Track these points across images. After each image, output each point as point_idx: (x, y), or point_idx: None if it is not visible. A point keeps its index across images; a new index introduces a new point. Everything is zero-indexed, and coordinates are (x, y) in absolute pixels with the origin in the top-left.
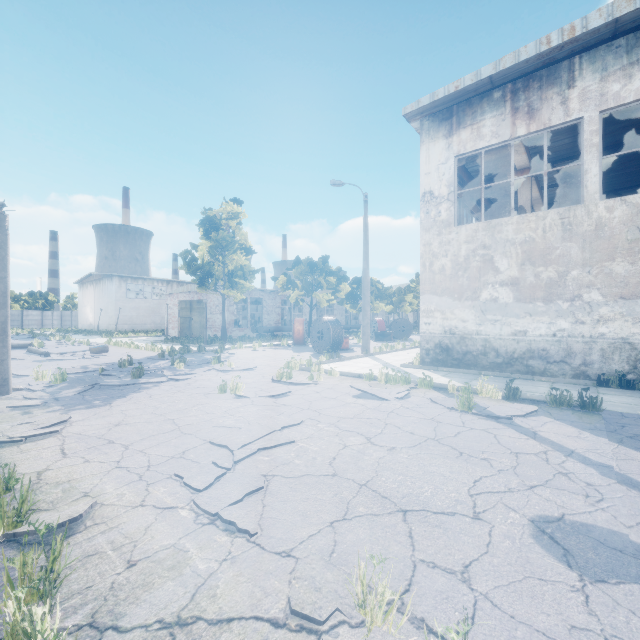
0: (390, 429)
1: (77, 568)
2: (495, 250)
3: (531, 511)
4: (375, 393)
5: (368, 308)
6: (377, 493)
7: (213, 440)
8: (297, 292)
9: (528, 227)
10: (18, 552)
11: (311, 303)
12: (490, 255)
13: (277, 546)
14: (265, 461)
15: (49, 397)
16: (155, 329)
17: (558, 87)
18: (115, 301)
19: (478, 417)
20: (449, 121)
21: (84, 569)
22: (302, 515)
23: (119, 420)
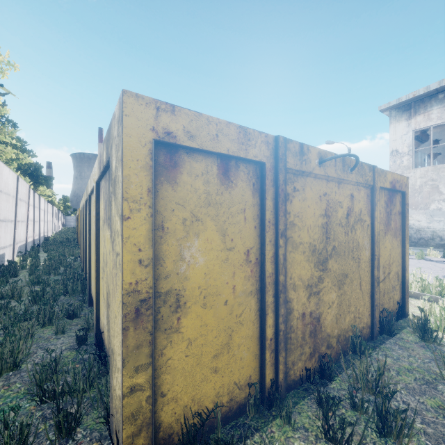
0: None
1: None
2: (439, 182)
3: (443, 275)
4: None
5: None
6: None
7: None
8: None
9: None
10: None
11: None
12: (436, 184)
13: None
14: None
15: None
16: None
17: None
18: None
19: (426, 261)
20: (409, 111)
21: None
22: None
23: None
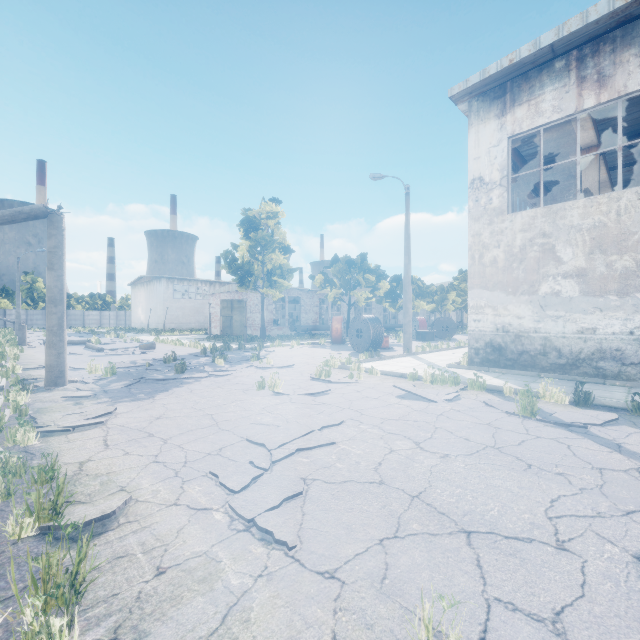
0: (441, 434)
1: (105, 571)
2: (557, 238)
3: (634, 544)
4: (421, 394)
5: (410, 305)
6: (432, 508)
7: (250, 438)
8: (335, 290)
9: (598, 210)
10: (51, 547)
11: (349, 302)
12: (551, 244)
13: (319, 564)
14: (304, 463)
15: (99, 389)
16: (199, 328)
17: (636, 48)
18: (163, 301)
19: (544, 424)
20: (502, 99)
21: (112, 573)
22: (346, 528)
23: (160, 413)
